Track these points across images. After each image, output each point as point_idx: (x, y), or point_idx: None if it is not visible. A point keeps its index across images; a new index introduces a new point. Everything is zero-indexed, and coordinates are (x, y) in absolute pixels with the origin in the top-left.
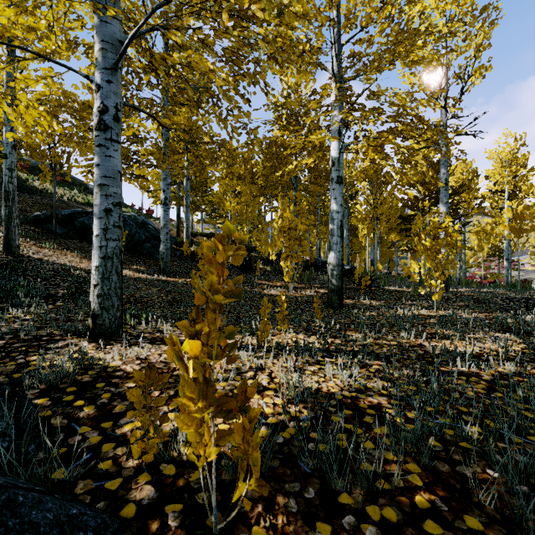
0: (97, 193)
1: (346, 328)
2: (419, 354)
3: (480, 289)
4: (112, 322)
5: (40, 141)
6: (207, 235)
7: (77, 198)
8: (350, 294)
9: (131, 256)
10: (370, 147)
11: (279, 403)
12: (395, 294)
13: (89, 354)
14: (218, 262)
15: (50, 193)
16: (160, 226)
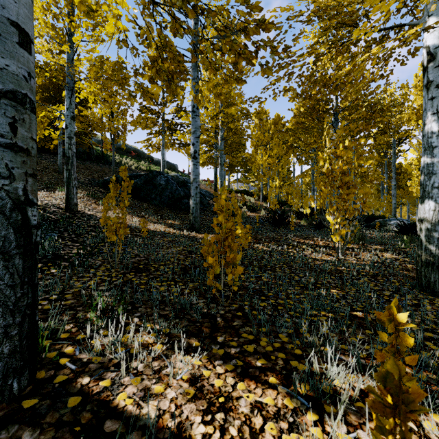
0: None
1: None
2: None
3: None
4: None
5: (100, 116)
6: (241, 191)
7: (141, 167)
8: None
9: (171, 211)
10: None
11: None
12: None
13: None
14: None
15: (124, 164)
16: (201, 185)
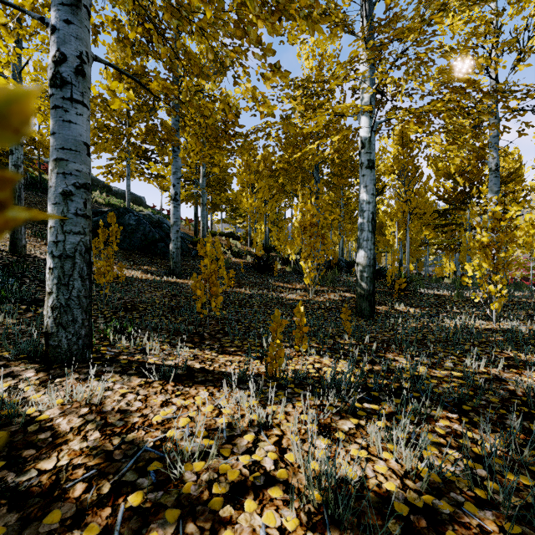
0: (53, 171)
1: (385, 348)
2: (502, 396)
3: None
4: (72, 342)
5: None
6: (226, 234)
7: (98, 199)
8: (381, 299)
9: (144, 256)
10: (412, 119)
11: (291, 528)
12: (435, 299)
13: (23, 393)
14: None
15: None
16: None
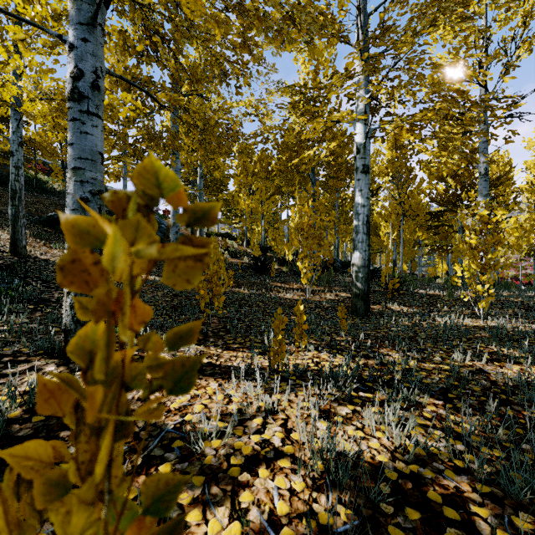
0: (71, 179)
1: (378, 344)
2: (484, 386)
3: (526, 293)
4: None
5: (51, 139)
6: (222, 235)
7: None
8: (376, 298)
9: None
10: (404, 127)
11: (299, 489)
12: (427, 299)
13: None
14: (115, 278)
15: None
16: None
